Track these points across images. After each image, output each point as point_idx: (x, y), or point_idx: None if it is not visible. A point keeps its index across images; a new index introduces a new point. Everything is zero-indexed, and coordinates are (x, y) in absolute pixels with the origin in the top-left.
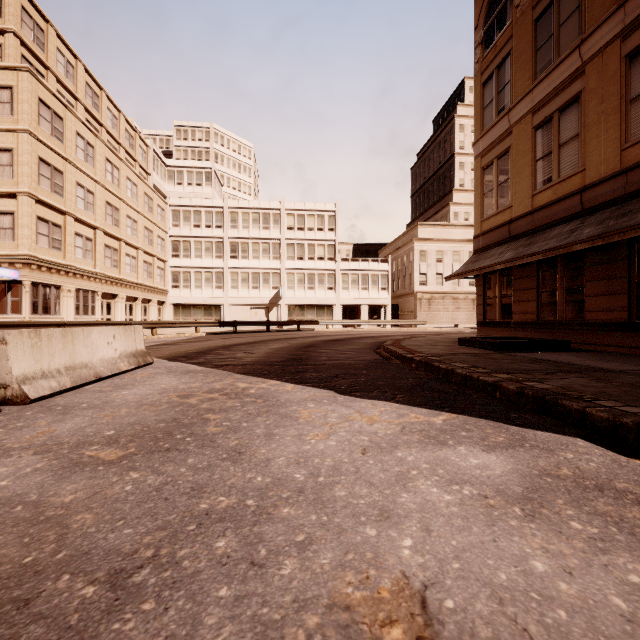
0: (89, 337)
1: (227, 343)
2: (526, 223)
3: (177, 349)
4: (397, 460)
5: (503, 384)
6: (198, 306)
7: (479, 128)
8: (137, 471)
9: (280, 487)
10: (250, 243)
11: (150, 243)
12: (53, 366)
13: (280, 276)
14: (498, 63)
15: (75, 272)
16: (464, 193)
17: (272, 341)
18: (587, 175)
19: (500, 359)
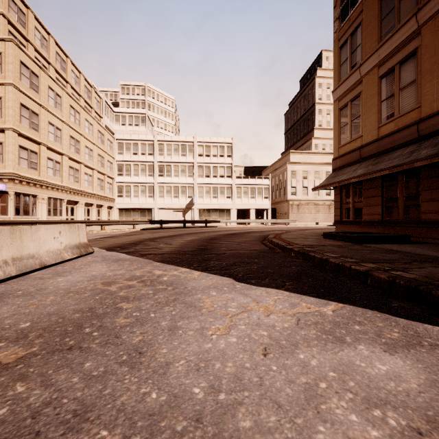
0: (36, 233)
1: (154, 236)
2: (373, 148)
3: (116, 241)
4: (301, 365)
5: (374, 273)
6: (136, 210)
7: (337, 80)
8: (25, 381)
9: (175, 411)
10: (172, 165)
11: (102, 165)
12: (0, 258)
13: (193, 189)
14: (351, 31)
15: (47, 185)
16: (322, 131)
17: (186, 235)
18: (422, 110)
19: (360, 250)
